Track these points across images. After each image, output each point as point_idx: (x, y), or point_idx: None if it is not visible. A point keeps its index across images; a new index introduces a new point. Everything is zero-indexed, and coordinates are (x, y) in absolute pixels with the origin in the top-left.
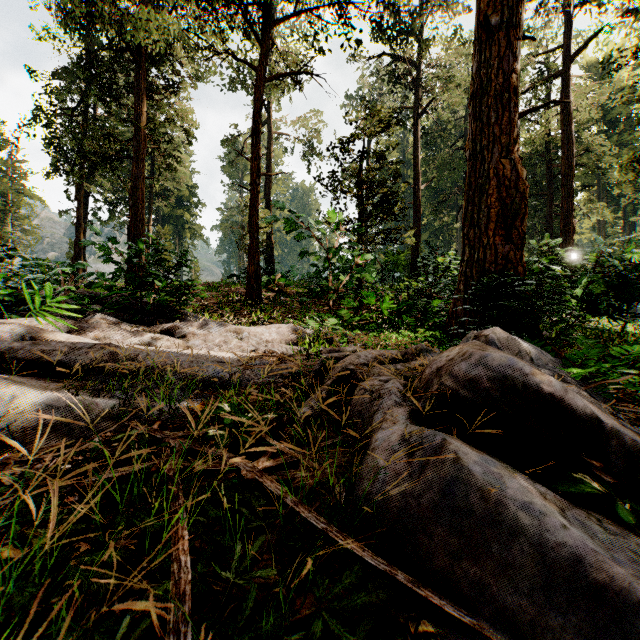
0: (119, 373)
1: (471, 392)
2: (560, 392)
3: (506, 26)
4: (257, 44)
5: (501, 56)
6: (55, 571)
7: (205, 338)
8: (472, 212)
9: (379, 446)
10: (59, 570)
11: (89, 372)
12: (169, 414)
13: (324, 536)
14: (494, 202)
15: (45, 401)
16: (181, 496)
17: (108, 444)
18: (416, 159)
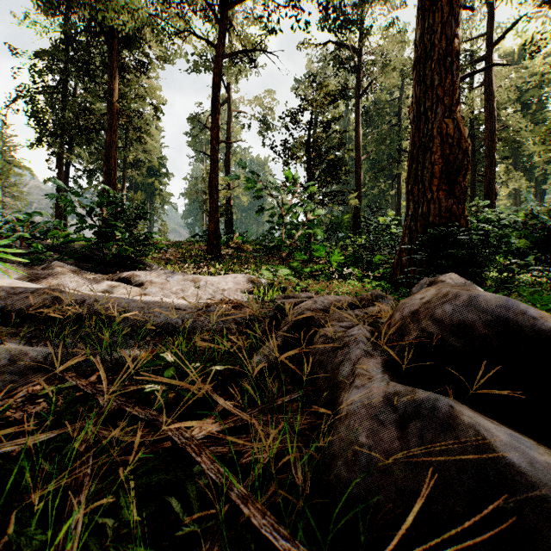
0: (62, 319)
1: (462, 340)
2: None
3: None
4: (217, 26)
5: (444, 22)
6: None
7: (162, 286)
8: (416, 169)
9: (356, 412)
10: None
11: (29, 318)
12: (111, 363)
13: None
14: (438, 159)
15: None
16: (85, 487)
17: (32, 400)
18: (357, 133)
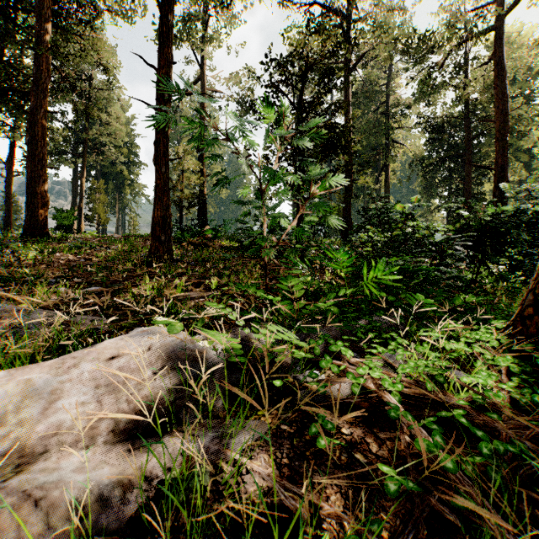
0: None
1: None
2: None
3: None
4: None
5: None
6: None
7: None
8: None
9: None
10: None
11: None
12: None
13: None
14: None
15: None
16: None
17: None
18: (348, 114)
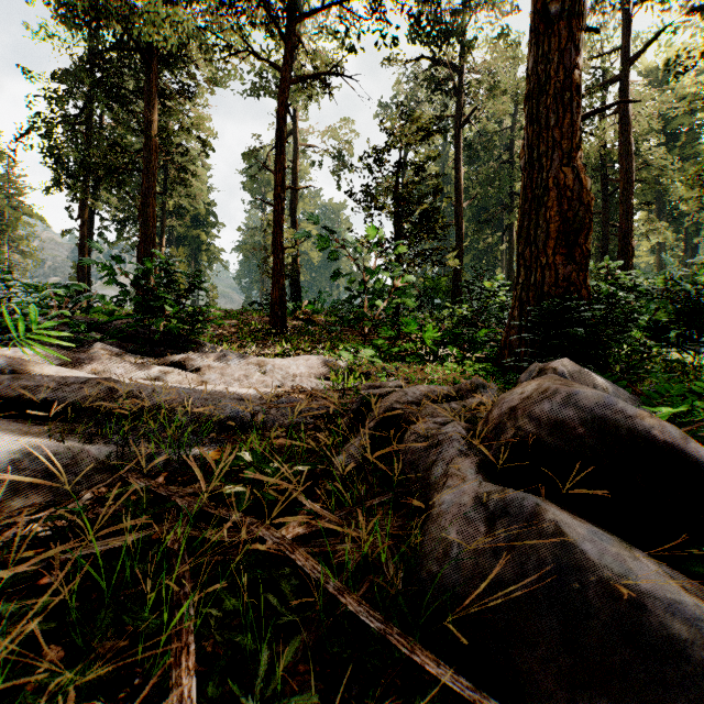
0: (118, 413)
1: (559, 439)
2: (672, 439)
3: (567, 15)
4: (282, 43)
5: (562, 49)
6: (5, 700)
7: (223, 372)
8: (528, 228)
9: (447, 511)
10: (11, 698)
11: (82, 412)
12: (178, 464)
13: (381, 640)
14: (554, 216)
15: (23, 449)
16: (187, 580)
17: (100, 503)
18: (458, 173)
